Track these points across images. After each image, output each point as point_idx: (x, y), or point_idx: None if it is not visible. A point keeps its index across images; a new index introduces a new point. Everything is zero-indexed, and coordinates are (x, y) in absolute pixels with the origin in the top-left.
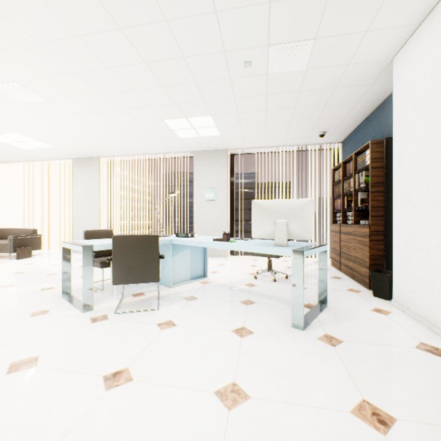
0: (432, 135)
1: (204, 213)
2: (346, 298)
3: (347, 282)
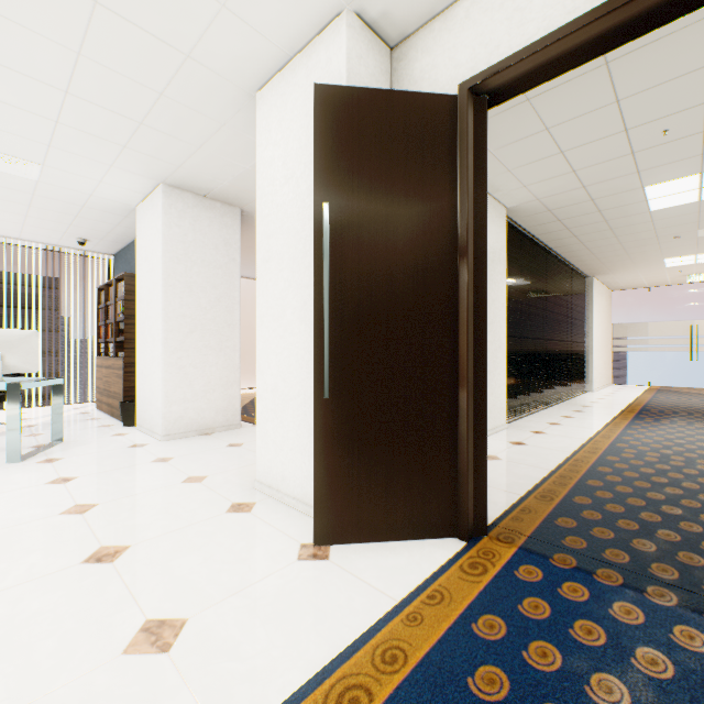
0: (153, 287)
1: None
2: (93, 432)
3: (105, 421)
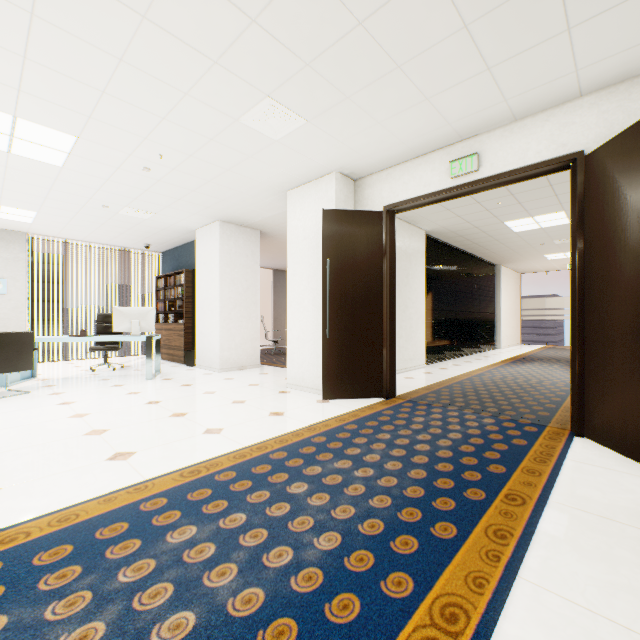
0: (211, 281)
1: None
2: (172, 369)
3: (171, 364)
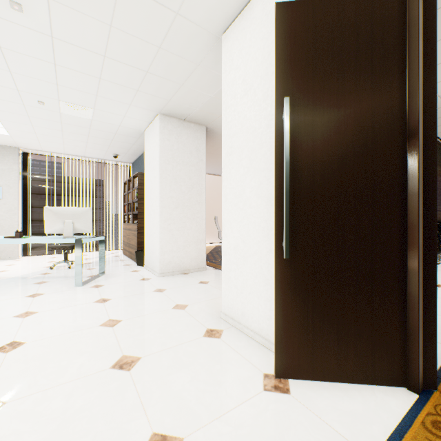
0: (153, 180)
1: None
2: (120, 269)
3: (127, 262)
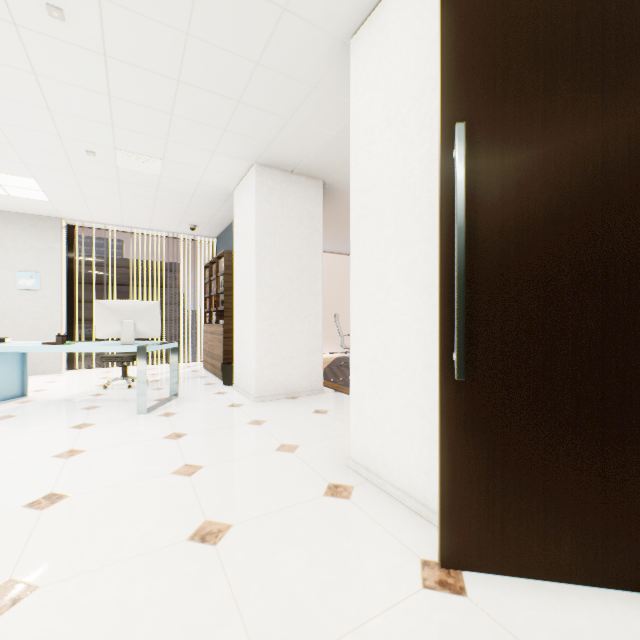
0: (247, 261)
1: (17, 310)
2: (200, 389)
3: (209, 379)
